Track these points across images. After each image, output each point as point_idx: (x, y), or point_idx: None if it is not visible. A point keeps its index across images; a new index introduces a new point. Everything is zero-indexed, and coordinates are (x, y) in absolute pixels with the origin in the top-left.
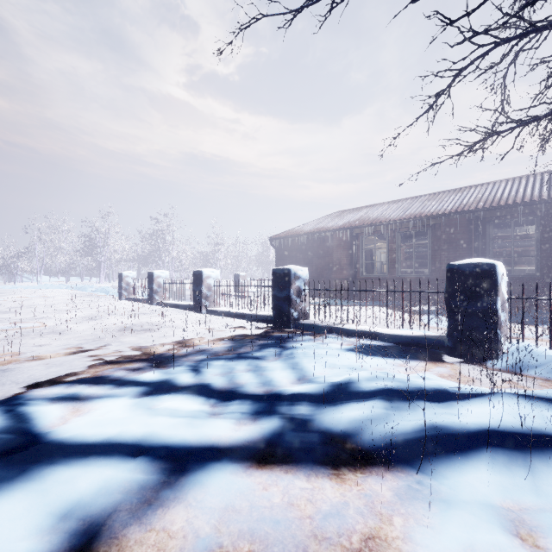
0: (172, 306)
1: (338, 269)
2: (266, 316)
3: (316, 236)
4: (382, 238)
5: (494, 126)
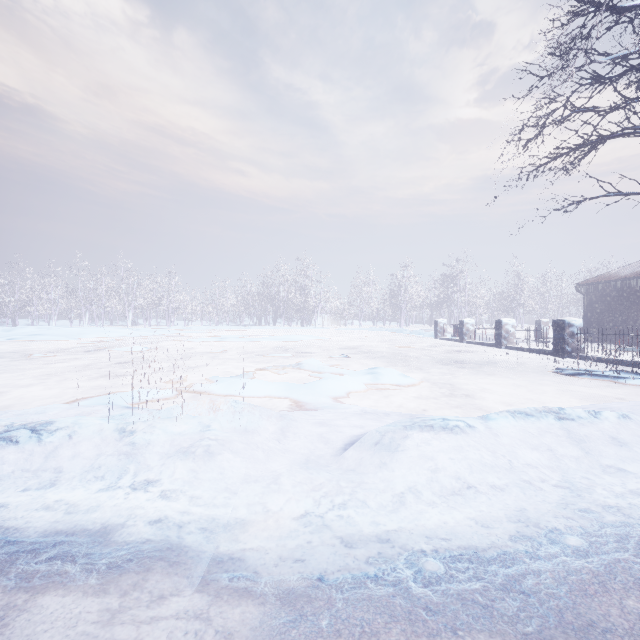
0: (478, 344)
1: None
2: (548, 350)
3: (634, 281)
4: None
5: None
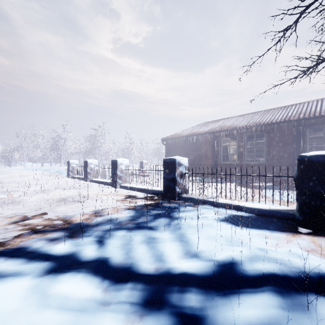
0: (98, 182)
1: (205, 158)
2: (158, 191)
3: (191, 138)
4: (233, 139)
5: (319, 58)
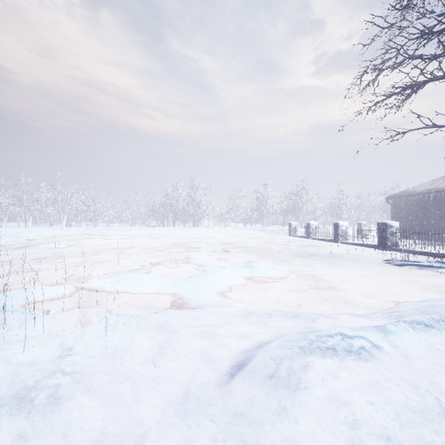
0: (320, 240)
1: None
2: (374, 245)
3: (427, 195)
4: None
5: None
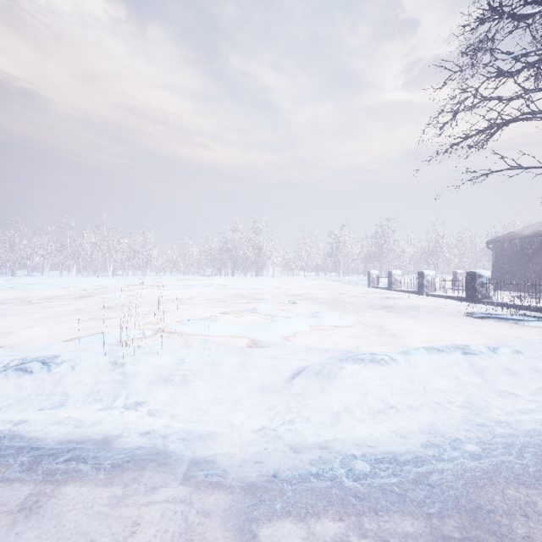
0: (404, 292)
1: None
2: (462, 297)
3: (535, 239)
4: None
5: None
